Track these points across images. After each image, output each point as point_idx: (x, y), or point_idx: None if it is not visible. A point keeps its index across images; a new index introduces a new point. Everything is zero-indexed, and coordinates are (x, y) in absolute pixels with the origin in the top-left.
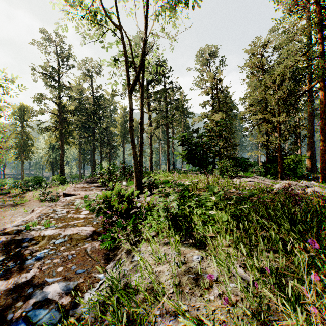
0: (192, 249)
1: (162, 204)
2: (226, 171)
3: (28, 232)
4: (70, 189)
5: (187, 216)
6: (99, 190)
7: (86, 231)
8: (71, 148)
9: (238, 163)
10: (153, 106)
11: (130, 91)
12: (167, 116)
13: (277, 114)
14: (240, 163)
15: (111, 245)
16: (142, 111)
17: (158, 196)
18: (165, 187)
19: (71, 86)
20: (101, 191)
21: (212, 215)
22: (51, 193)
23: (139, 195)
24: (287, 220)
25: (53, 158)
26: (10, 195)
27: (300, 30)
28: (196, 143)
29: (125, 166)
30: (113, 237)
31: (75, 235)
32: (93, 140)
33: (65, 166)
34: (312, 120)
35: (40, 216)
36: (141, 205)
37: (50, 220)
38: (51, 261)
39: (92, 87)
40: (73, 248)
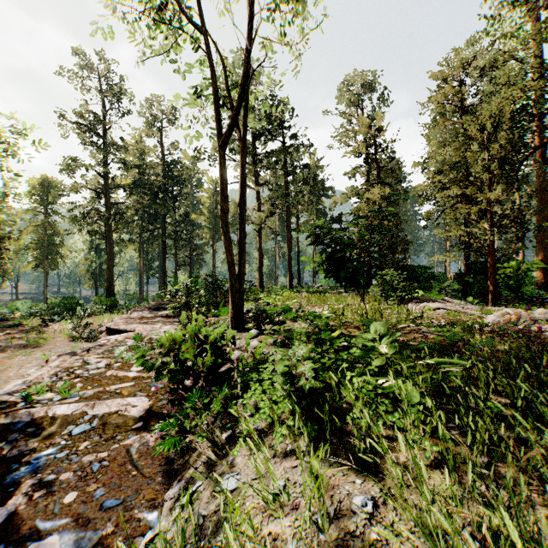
0: (348, 475)
1: (280, 367)
2: (393, 289)
3: (28, 406)
4: (118, 321)
5: (329, 383)
6: (169, 322)
7: (136, 406)
8: (126, 250)
9: (414, 275)
10: (264, 177)
11: (222, 145)
12: (289, 195)
13: (486, 187)
14: (418, 275)
15: (176, 448)
16: (243, 183)
17: (272, 342)
18: (285, 321)
19: (125, 145)
20: (171, 325)
21: (386, 389)
22: (91, 326)
23: (238, 335)
24: (547, 401)
25: (96, 266)
26: (23, 330)
27: (530, 35)
28: (345, 240)
29: (215, 280)
30: (183, 425)
31: (113, 415)
32: (162, 236)
33: (116, 280)
34: (545, 199)
35: (57, 373)
36: (239, 357)
37: (74, 381)
38: (55, 477)
39: (161, 146)
40: (104, 446)
